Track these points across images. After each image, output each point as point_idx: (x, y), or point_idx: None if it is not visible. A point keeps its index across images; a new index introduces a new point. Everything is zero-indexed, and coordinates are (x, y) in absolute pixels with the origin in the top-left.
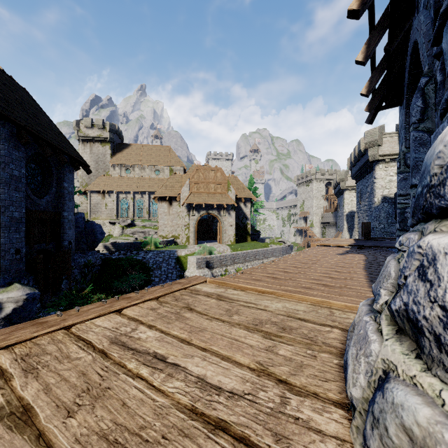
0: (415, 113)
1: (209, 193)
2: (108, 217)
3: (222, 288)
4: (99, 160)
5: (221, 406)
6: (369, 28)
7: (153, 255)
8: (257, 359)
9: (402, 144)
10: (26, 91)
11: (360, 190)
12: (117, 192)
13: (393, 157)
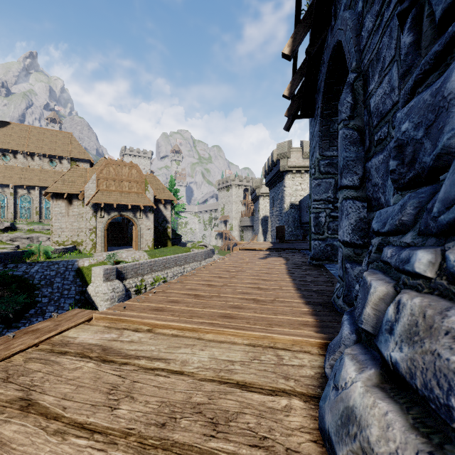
0: (345, 109)
1: (122, 192)
2: None
3: (114, 331)
4: None
5: None
6: (296, 21)
7: (41, 268)
8: None
9: (314, 153)
10: None
11: (272, 196)
12: None
13: (298, 169)
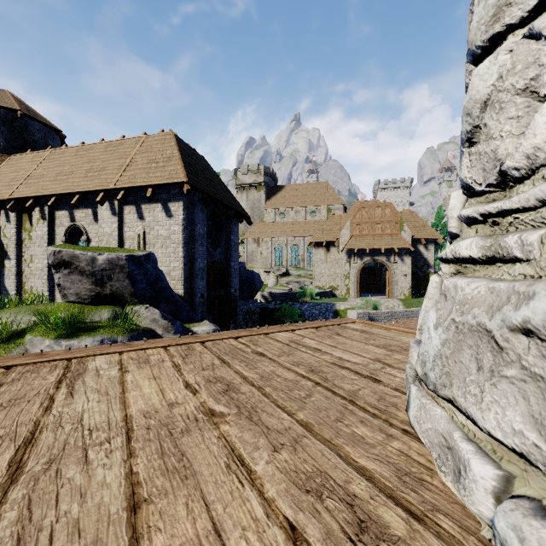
0: None
1: (375, 235)
2: (262, 266)
3: (368, 327)
4: (255, 207)
5: (348, 364)
6: None
7: (309, 307)
8: (376, 357)
9: None
10: (204, 158)
11: None
12: (272, 239)
13: None
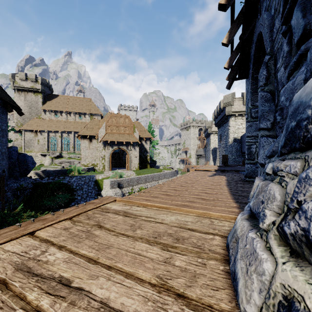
0: (262, 79)
1: (120, 133)
2: (39, 150)
3: (128, 206)
4: (32, 106)
5: None
6: (231, 21)
7: (76, 179)
8: (157, 273)
9: (248, 103)
10: None
11: (220, 133)
12: (48, 131)
13: (240, 113)
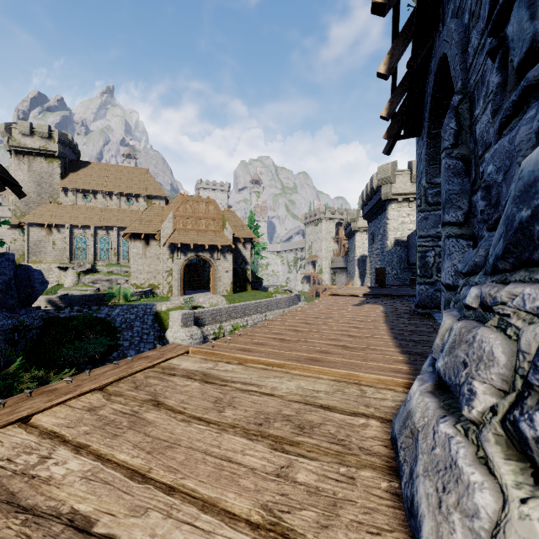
0: (448, 137)
1: (199, 231)
2: (56, 260)
3: (210, 362)
4: (43, 181)
5: None
6: (393, 35)
7: (122, 311)
8: (262, 499)
9: (421, 180)
10: None
11: (372, 231)
12: (71, 227)
13: (406, 196)
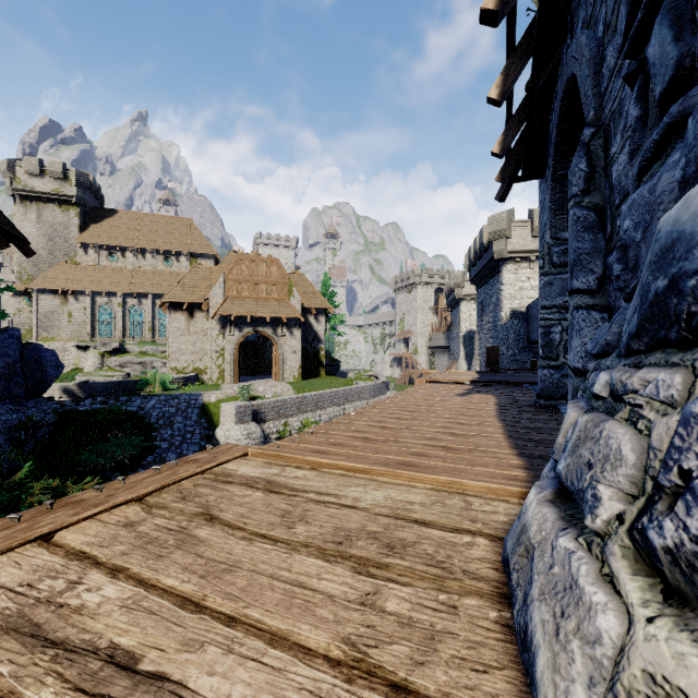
0: (577, 181)
1: (258, 299)
2: (73, 337)
3: (276, 467)
4: (56, 235)
5: None
6: (508, 49)
7: (159, 403)
8: (344, 631)
9: (544, 234)
10: None
11: (482, 300)
12: (93, 294)
13: (525, 255)
